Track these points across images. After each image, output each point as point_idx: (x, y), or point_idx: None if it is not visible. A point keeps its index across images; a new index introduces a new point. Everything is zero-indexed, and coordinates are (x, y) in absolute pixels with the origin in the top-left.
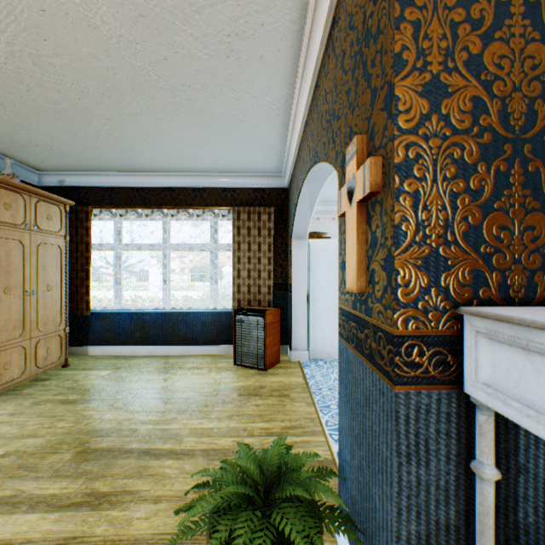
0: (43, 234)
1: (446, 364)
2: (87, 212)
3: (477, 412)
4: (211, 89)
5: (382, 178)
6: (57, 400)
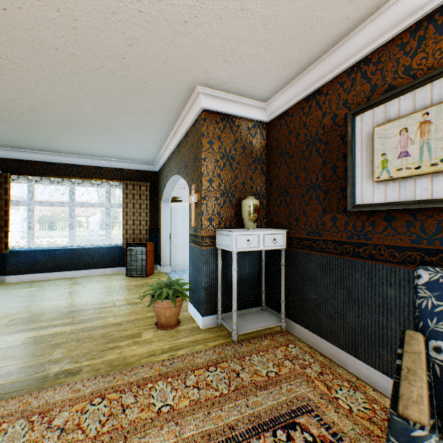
0: None
1: (213, 242)
2: (6, 177)
3: (218, 251)
4: (127, 131)
5: (200, 198)
6: (14, 302)
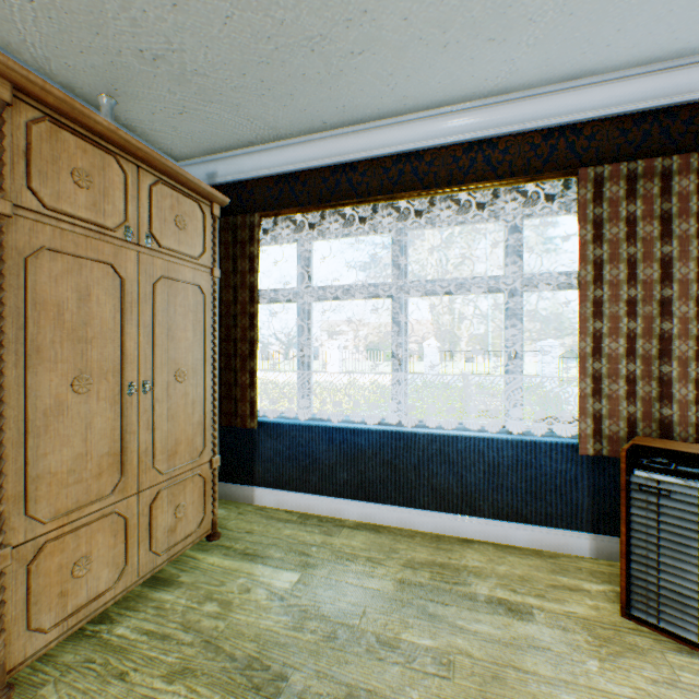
0: (165, 258)
1: None
2: (250, 226)
3: None
4: None
5: None
6: None
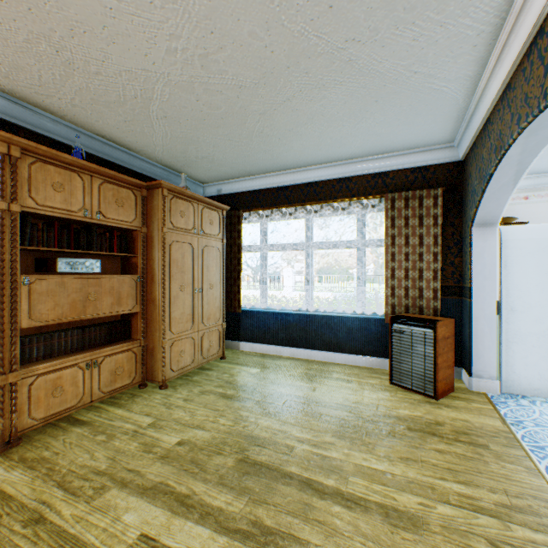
0: (206, 238)
1: None
2: (238, 216)
3: None
4: (381, 34)
5: None
6: (218, 393)
